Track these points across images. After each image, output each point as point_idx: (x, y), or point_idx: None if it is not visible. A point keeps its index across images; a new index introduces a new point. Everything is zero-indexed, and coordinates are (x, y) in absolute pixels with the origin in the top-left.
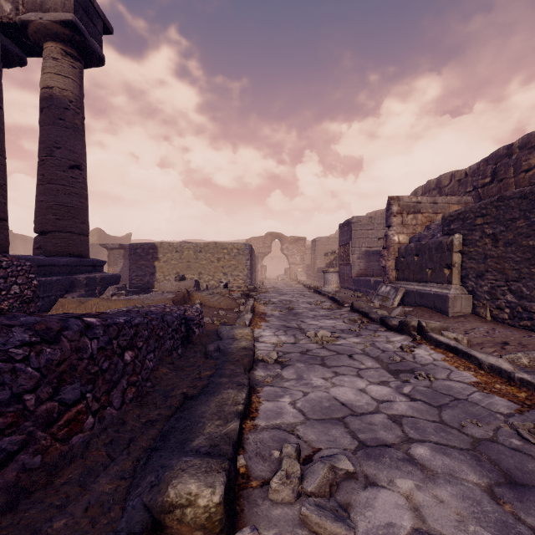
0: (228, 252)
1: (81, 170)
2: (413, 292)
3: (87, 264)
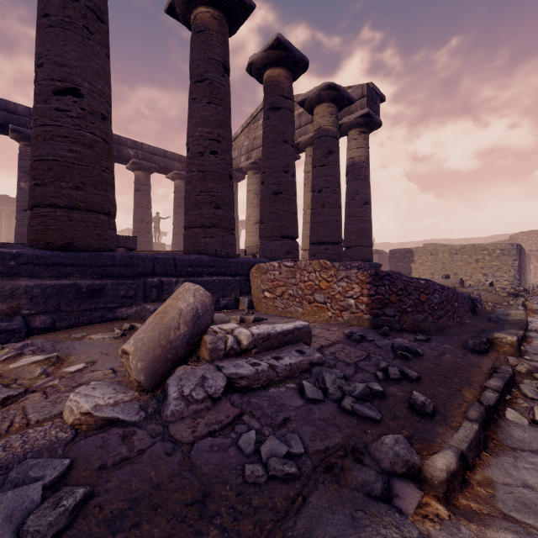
0: (489, 253)
1: (368, 204)
2: None
3: (373, 266)
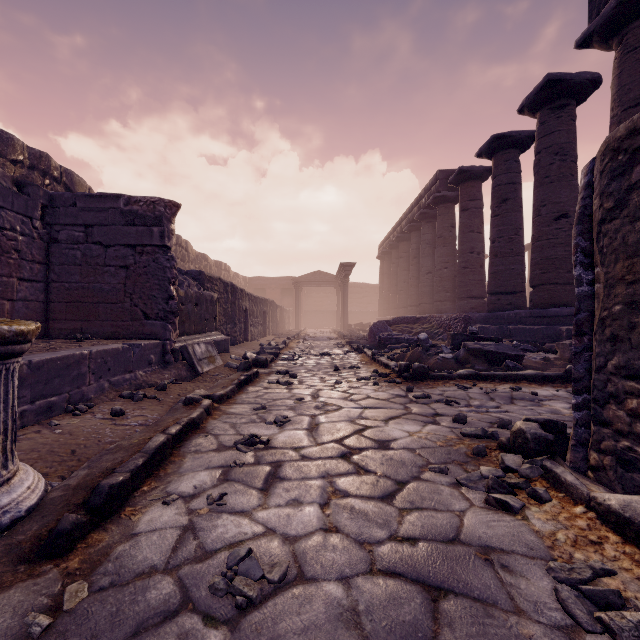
0: None
1: None
2: (213, 343)
3: None
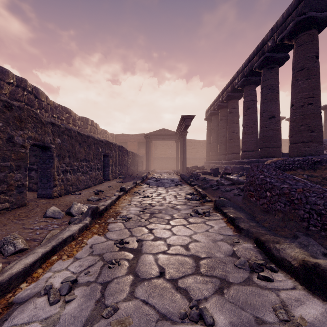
0: None
1: None
2: None
3: None
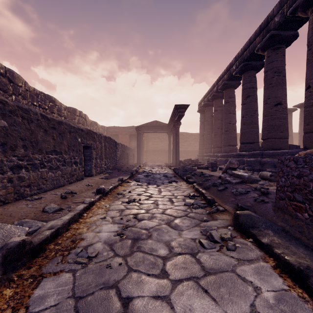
0: None
1: None
2: None
3: None
